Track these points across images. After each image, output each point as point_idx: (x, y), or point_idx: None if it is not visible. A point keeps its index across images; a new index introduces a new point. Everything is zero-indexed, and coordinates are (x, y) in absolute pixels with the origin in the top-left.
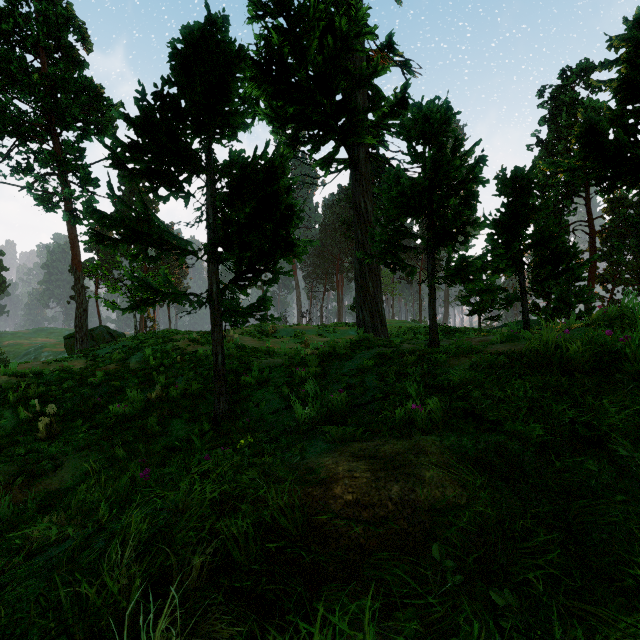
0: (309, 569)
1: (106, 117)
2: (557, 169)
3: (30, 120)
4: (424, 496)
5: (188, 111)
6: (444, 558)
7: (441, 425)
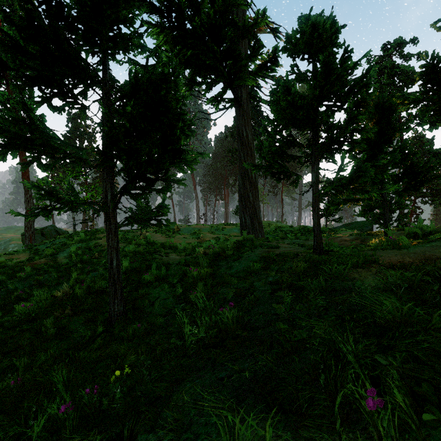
0: None
1: None
2: None
3: None
4: None
5: (77, 17)
6: None
7: (421, 438)
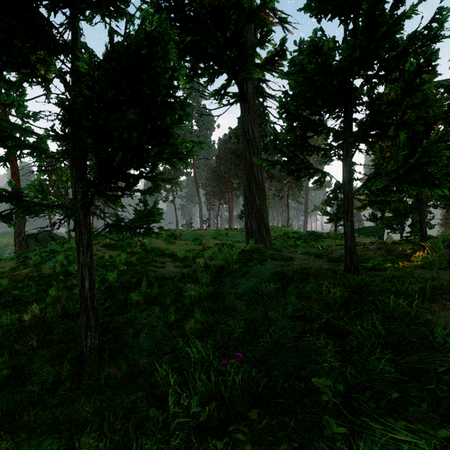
0: None
1: None
2: None
3: None
4: None
5: None
6: None
7: None
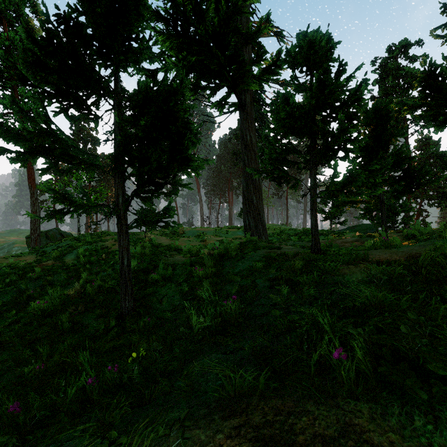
0: None
1: None
2: None
3: None
4: None
5: (92, 35)
6: None
7: (373, 380)
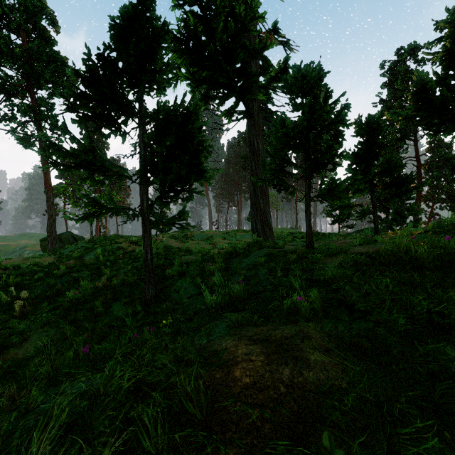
0: (211, 453)
1: (69, 80)
2: (394, 120)
3: (14, 82)
4: (310, 379)
5: (124, 69)
6: (334, 447)
7: (321, 313)
